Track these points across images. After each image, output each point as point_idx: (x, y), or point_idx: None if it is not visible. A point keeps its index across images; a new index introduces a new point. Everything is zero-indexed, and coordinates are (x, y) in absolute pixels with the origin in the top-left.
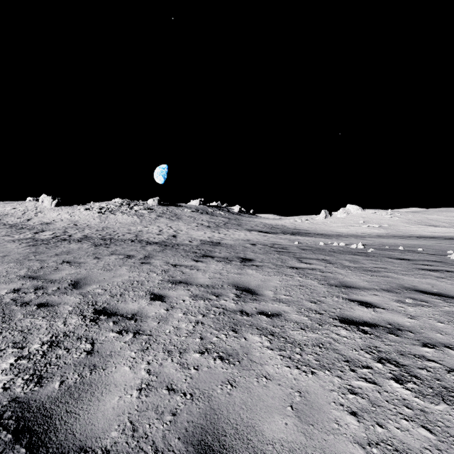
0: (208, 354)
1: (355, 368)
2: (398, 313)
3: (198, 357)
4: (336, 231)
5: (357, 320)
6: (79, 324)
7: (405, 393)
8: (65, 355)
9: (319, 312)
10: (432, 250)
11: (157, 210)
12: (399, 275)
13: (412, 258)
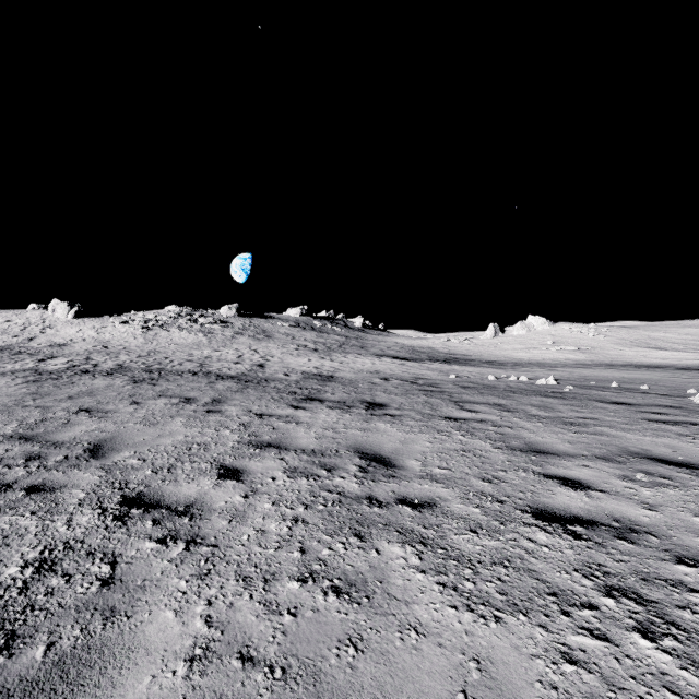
0: (315, 582)
1: (568, 608)
2: (627, 500)
3: (297, 590)
4: (512, 357)
5: (562, 513)
6: (93, 525)
7: (662, 659)
8: (62, 589)
9: (498, 499)
10: (663, 388)
11: (235, 324)
12: (619, 431)
13: (634, 402)
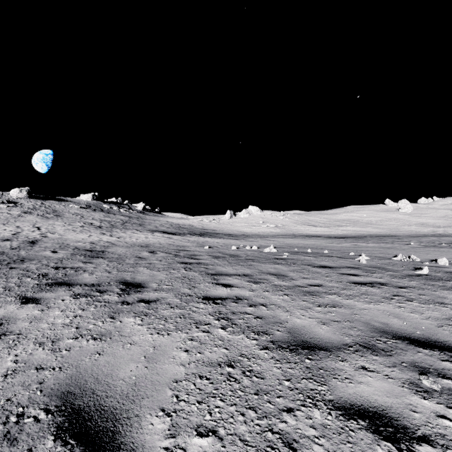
0: None
1: None
2: None
3: None
4: (241, 231)
5: None
6: None
7: None
8: None
9: None
10: (335, 252)
11: (25, 204)
12: (347, 299)
13: (331, 265)
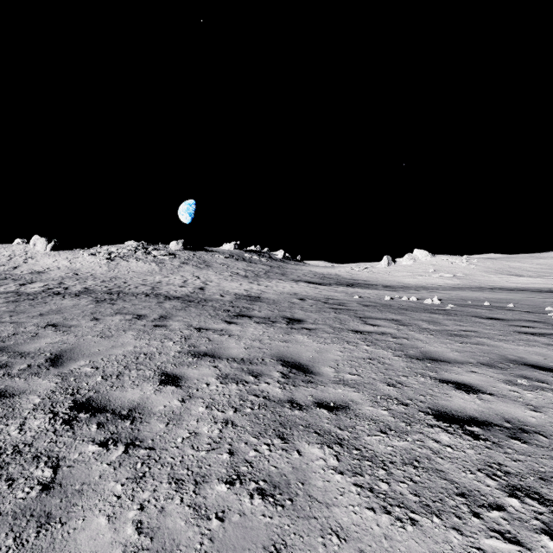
0: (242, 485)
1: (478, 510)
2: (513, 402)
3: (225, 493)
4: (402, 282)
5: (460, 414)
6: (43, 429)
7: None
8: (4, 494)
9: (403, 402)
10: (525, 307)
11: (182, 255)
12: (497, 342)
13: (505, 317)
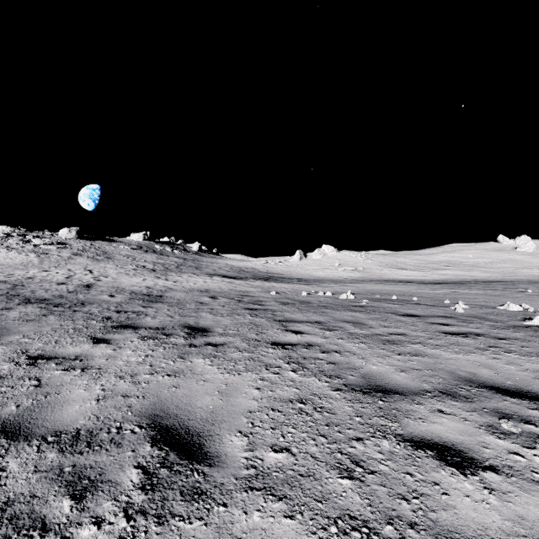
0: None
1: None
2: (537, 489)
3: None
4: (313, 275)
5: None
6: None
7: None
8: None
9: (380, 535)
10: (427, 299)
11: (75, 245)
12: (433, 349)
13: (419, 313)
